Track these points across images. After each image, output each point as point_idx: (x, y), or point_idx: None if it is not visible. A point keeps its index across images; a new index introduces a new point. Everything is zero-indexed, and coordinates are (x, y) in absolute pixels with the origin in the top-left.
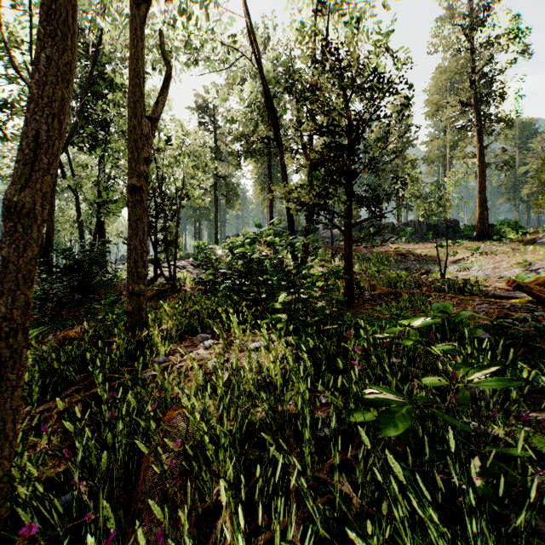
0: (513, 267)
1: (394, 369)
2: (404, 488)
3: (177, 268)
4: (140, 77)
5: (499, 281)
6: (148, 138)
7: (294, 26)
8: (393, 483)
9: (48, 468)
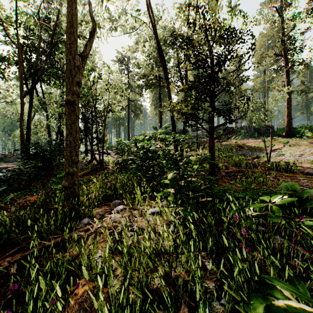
0: None
1: (268, 242)
2: None
3: (105, 154)
4: (74, 26)
5: (305, 163)
6: (79, 68)
7: (175, 7)
8: None
9: None
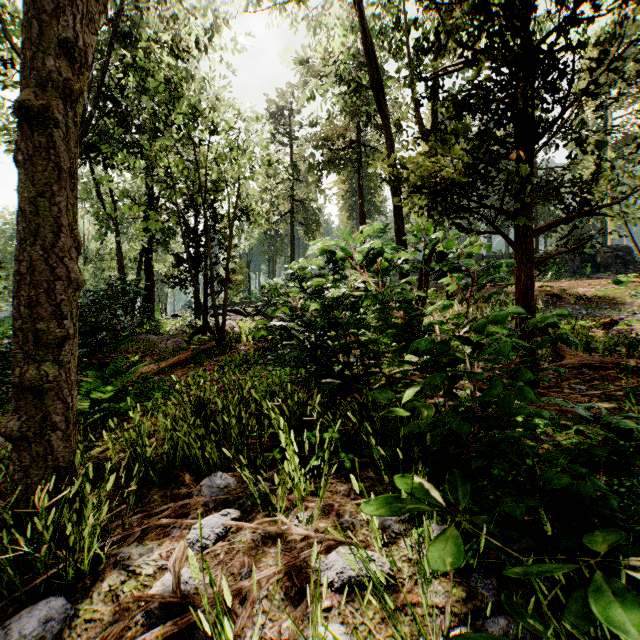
0: None
1: None
2: None
3: (240, 316)
4: None
5: None
6: None
7: None
8: None
9: None
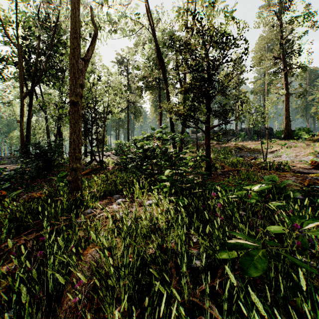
0: (308, 155)
1: (243, 219)
2: (258, 311)
3: (105, 156)
4: (77, 33)
5: (299, 163)
6: (82, 71)
7: (174, 10)
8: (255, 315)
9: (1, 289)
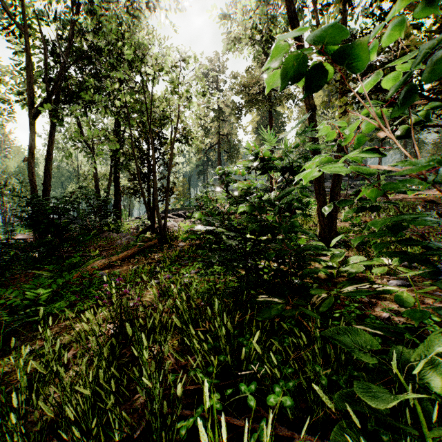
0: None
1: None
2: None
3: (181, 218)
4: None
5: None
6: None
7: None
8: None
9: None
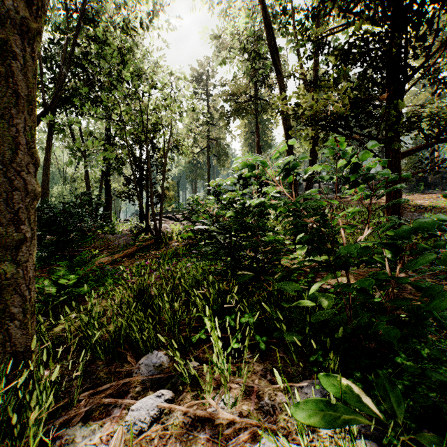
0: None
1: None
2: None
3: (172, 221)
4: None
5: None
6: None
7: None
8: None
9: None
